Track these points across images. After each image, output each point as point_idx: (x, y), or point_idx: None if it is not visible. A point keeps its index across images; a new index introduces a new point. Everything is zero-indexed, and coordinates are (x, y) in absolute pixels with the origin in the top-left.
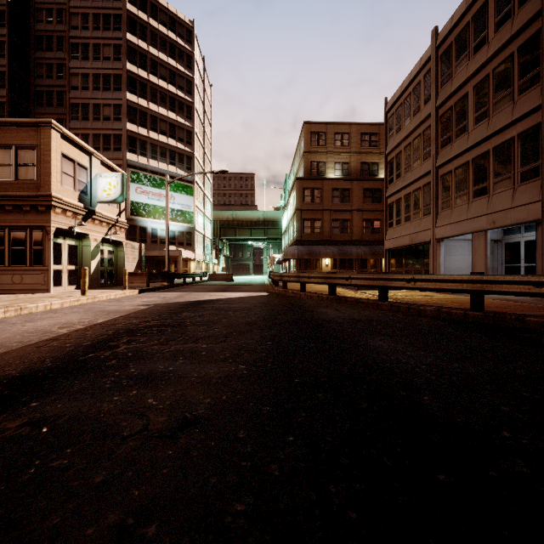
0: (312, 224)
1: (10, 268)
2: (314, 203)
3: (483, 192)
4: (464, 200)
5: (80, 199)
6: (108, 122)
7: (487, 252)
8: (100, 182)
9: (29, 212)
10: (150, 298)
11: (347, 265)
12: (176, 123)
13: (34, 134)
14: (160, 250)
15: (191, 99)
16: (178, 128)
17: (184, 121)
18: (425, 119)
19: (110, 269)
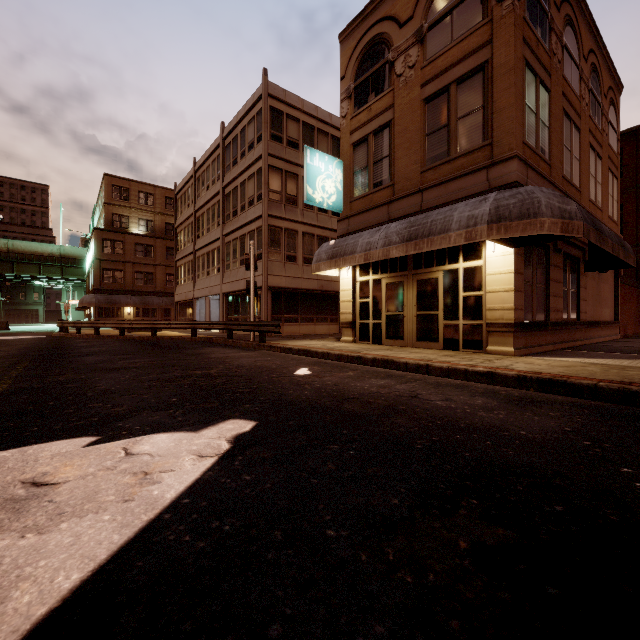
0: (113, 274)
1: None
2: (115, 254)
3: (209, 274)
4: (204, 276)
5: None
6: None
7: (210, 309)
8: None
9: None
10: None
11: (151, 314)
12: None
13: None
14: None
15: None
16: None
17: None
18: (191, 215)
19: None
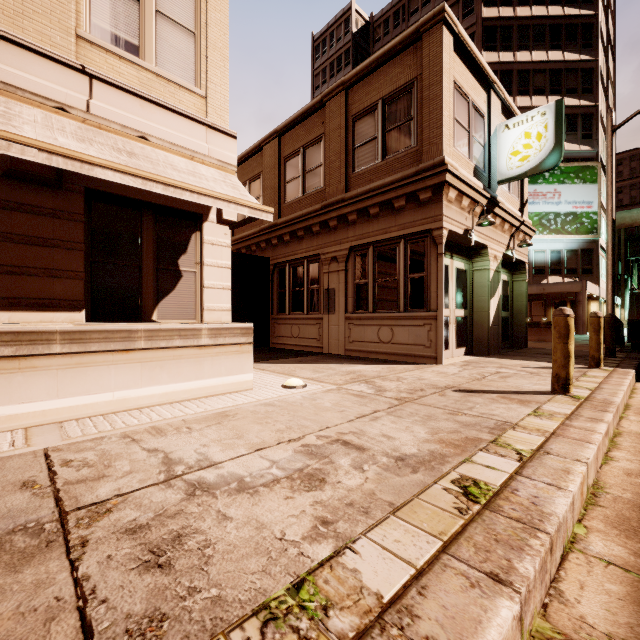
0: None
1: (375, 314)
2: None
3: None
4: None
5: (474, 176)
6: None
7: None
8: (505, 139)
9: (402, 209)
10: None
11: None
12: (561, 66)
13: (410, 60)
14: (540, 283)
15: (591, 10)
16: (564, 74)
17: (578, 56)
18: None
19: (504, 316)
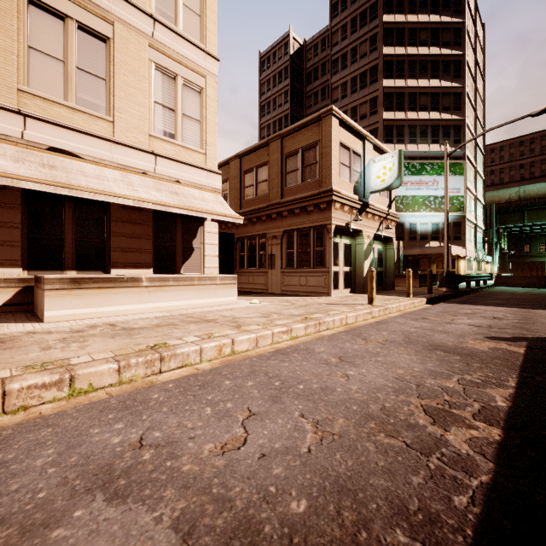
0: None
1: (298, 270)
2: None
3: None
4: None
5: (354, 191)
6: (364, 120)
7: None
8: (373, 168)
9: (312, 212)
10: (473, 318)
11: None
12: (439, 91)
13: (316, 130)
14: (421, 247)
15: (460, 50)
16: (441, 96)
17: (450, 84)
18: None
19: (379, 271)
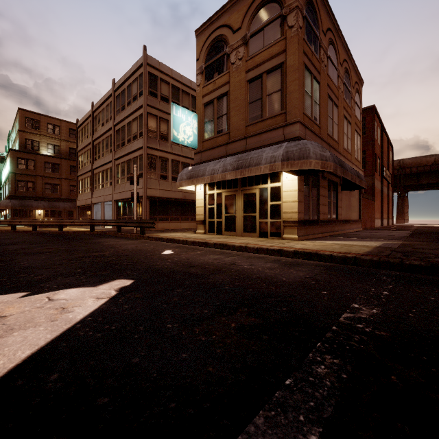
0: (26, 185)
1: None
2: (28, 170)
3: (104, 186)
4: (100, 187)
5: None
6: None
7: (104, 211)
8: None
9: None
10: None
11: (57, 215)
12: None
13: None
14: None
15: None
16: None
17: None
18: (90, 143)
19: None
